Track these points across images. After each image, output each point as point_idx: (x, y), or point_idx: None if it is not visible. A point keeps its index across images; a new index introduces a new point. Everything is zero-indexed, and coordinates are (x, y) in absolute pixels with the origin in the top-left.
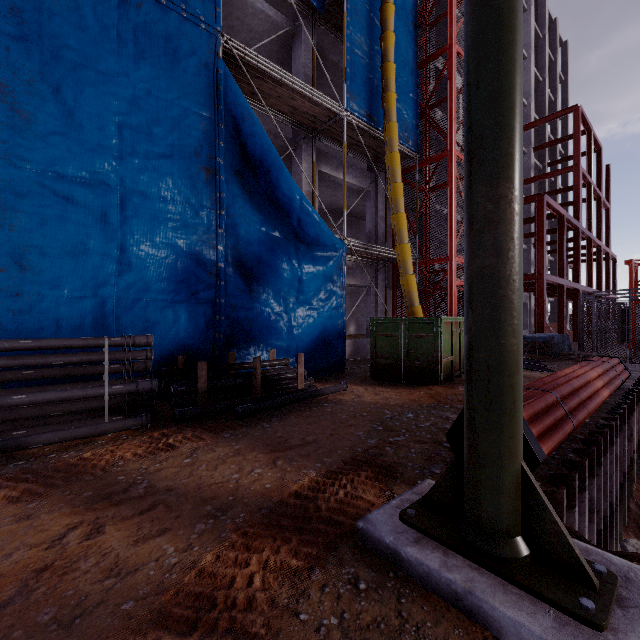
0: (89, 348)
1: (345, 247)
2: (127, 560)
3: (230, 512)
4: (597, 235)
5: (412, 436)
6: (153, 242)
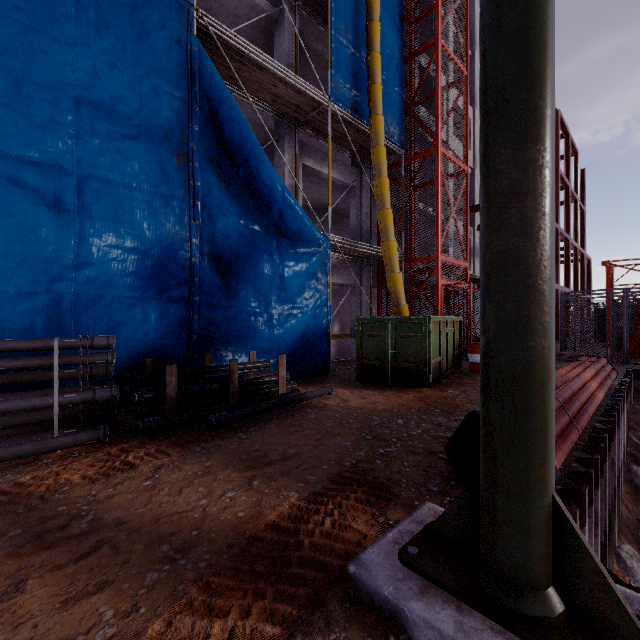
0: (40, 351)
1: (329, 243)
2: (47, 634)
3: (192, 553)
4: (574, 237)
5: (404, 446)
6: (117, 232)
